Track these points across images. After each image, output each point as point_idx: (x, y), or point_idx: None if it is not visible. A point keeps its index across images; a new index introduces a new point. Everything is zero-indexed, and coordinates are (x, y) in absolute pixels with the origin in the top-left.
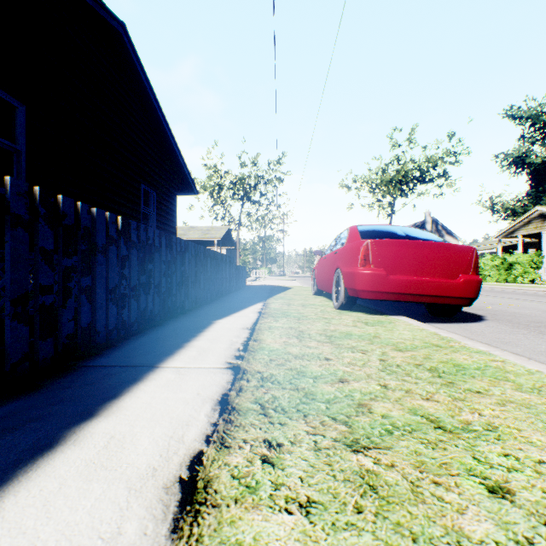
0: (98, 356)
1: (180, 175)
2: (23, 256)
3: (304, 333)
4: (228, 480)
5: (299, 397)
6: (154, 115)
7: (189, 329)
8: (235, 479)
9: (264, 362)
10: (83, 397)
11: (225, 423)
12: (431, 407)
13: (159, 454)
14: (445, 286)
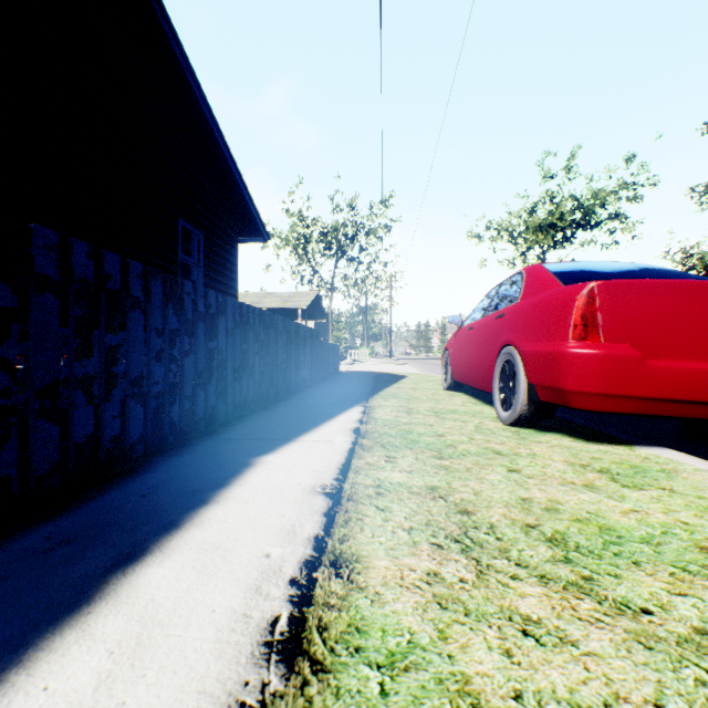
0: None
1: (242, 211)
2: None
3: (475, 524)
4: None
5: None
6: (199, 115)
7: (182, 491)
8: None
9: None
10: None
11: None
12: None
13: None
14: None
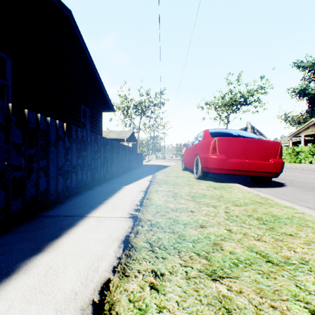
0: (50, 209)
1: (104, 100)
2: (1, 147)
3: (177, 194)
4: (126, 304)
5: (175, 238)
6: (89, 65)
7: (108, 192)
8: (131, 302)
9: (153, 213)
10: (36, 237)
11: (126, 257)
12: (261, 246)
13: (80, 281)
14: (262, 165)
